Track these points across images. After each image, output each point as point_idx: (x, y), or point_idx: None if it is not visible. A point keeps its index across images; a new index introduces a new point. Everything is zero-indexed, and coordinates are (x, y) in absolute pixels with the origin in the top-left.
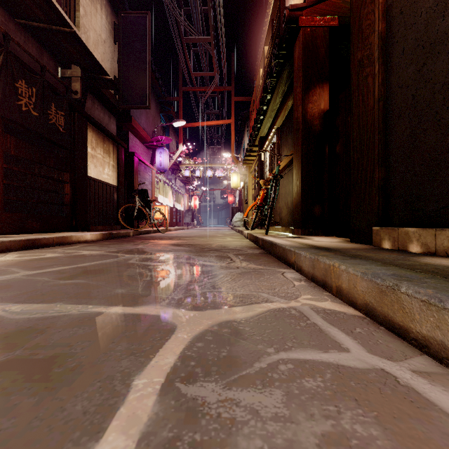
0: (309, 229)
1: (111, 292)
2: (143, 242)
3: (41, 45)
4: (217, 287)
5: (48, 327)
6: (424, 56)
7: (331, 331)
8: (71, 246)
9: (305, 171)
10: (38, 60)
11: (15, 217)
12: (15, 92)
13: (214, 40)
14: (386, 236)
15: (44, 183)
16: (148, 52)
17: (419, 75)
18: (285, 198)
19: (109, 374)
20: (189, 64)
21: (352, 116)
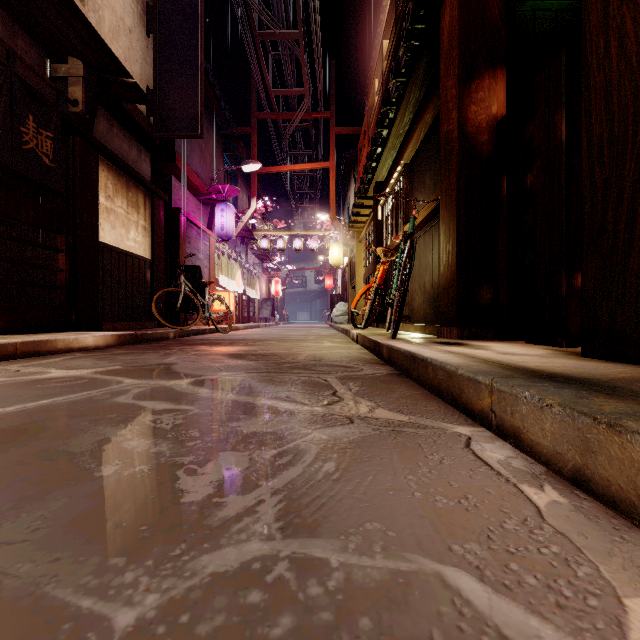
0: (471, 329)
1: None
2: (182, 350)
3: (12, 20)
4: (297, 527)
5: None
6: None
7: None
8: (49, 359)
9: (464, 225)
10: None
11: None
12: None
13: (304, 39)
14: None
15: (38, 255)
16: (200, 50)
17: None
18: (419, 276)
19: None
20: (267, 76)
21: (588, 92)
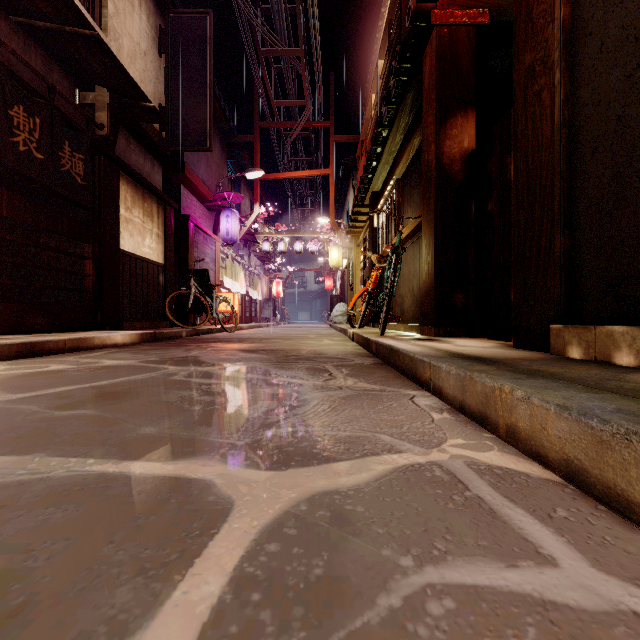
0: (447, 328)
1: (133, 433)
2: (200, 346)
3: (49, 56)
4: (308, 424)
5: (3, 505)
6: (637, 52)
7: (512, 515)
8: (92, 353)
9: (440, 241)
10: (43, 77)
11: (8, 310)
12: (8, 123)
13: (305, 53)
14: (573, 338)
15: (58, 260)
16: (209, 70)
17: (629, 83)
18: (408, 281)
19: (84, 629)
20: (269, 89)
21: (516, 153)
